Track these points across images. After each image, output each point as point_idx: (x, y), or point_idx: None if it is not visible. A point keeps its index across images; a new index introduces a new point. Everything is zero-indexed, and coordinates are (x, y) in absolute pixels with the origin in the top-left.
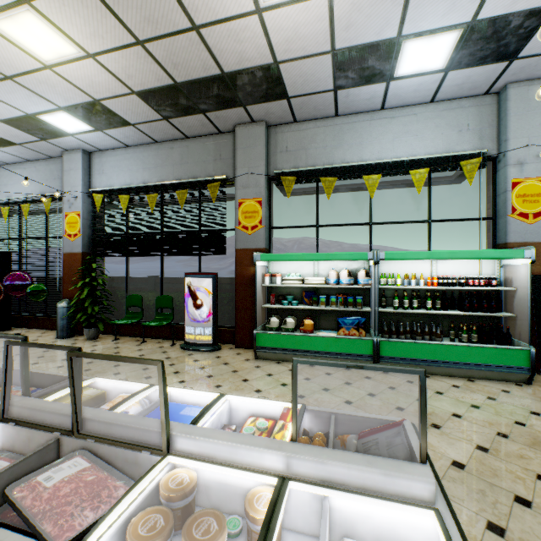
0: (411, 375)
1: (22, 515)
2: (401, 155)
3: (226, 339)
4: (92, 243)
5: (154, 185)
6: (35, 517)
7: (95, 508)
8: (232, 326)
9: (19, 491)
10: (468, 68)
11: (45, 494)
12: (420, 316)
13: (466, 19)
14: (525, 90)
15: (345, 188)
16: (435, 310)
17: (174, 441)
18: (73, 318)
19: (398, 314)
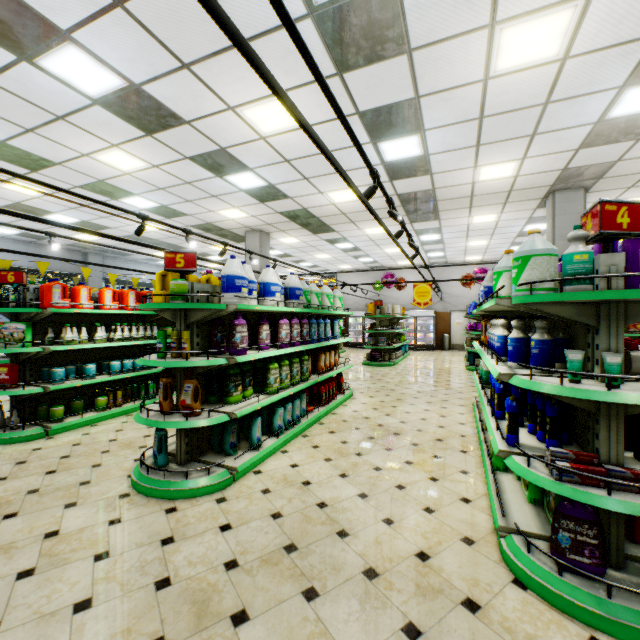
0: None
1: None
2: (149, 281)
3: None
4: None
5: (29, 269)
6: None
7: None
8: None
9: None
10: None
11: None
12: None
13: None
14: None
15: None
16: None
17: None
18: None
19: None
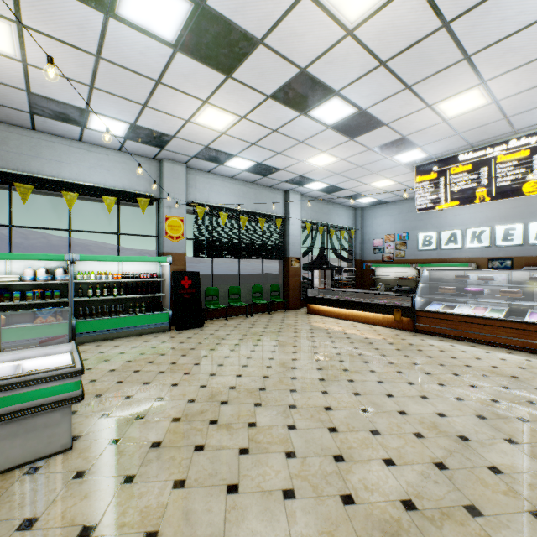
0: (101, 342)
1: None
2: (97, 182)
3: None
4: None
5: None
6: None
7: None
8: None
9: None
10: (139, 143)
11: None
12: (111, 301)
13: (130, 121)
14: (172, 166)
15: (45, 192)
16: (121, 296)
17: None
18: None
19: (94, 302)
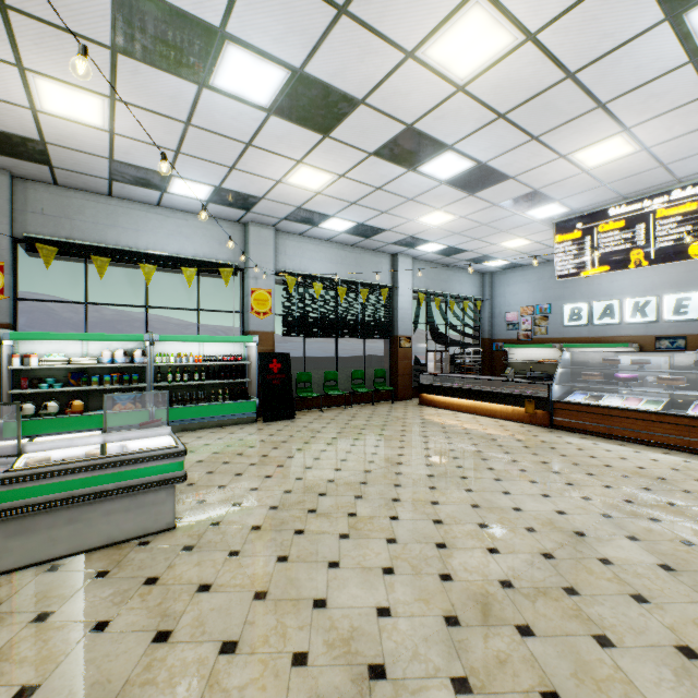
0: (182, 433)
1: None
2: (175, 251)
3: None
4: None
5: None
6: None
7: None
8: None
9: None
10: (223, 206)
11: None
12: (191, 387)
13: (215, 184)
14: (259, 230)
15: (118, 264)
16: (202, 381)
17: (25, 449)
18: None
19: (173, 388)
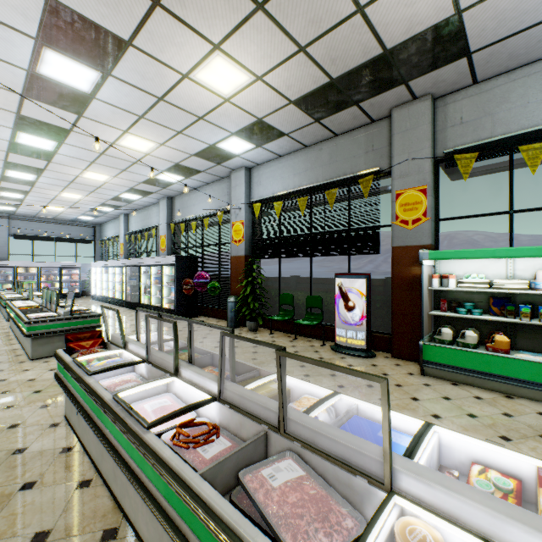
0: None
1: (260, 511)
2: None
3: (379, 346)
4: (252, 247)
5: (303, 189)
6: (271, 519)
7: (327, 534)
8: (386, 333)
9: (250, 481)
10: None
11: (274, 495)
12: None
13: None
14: None
15: None
16: None
17: (396, 477)
18: (239, 311)
19: None
